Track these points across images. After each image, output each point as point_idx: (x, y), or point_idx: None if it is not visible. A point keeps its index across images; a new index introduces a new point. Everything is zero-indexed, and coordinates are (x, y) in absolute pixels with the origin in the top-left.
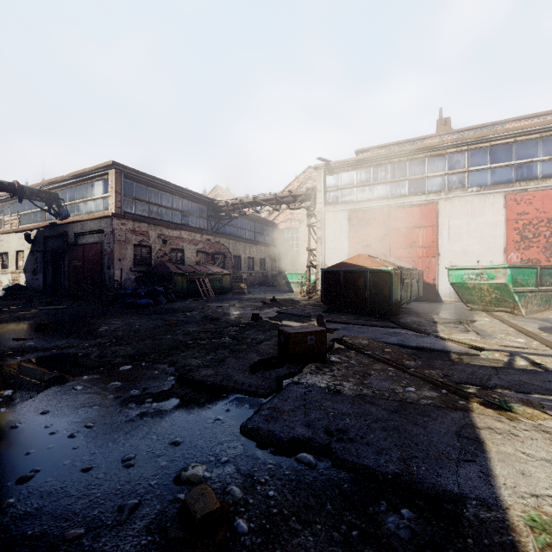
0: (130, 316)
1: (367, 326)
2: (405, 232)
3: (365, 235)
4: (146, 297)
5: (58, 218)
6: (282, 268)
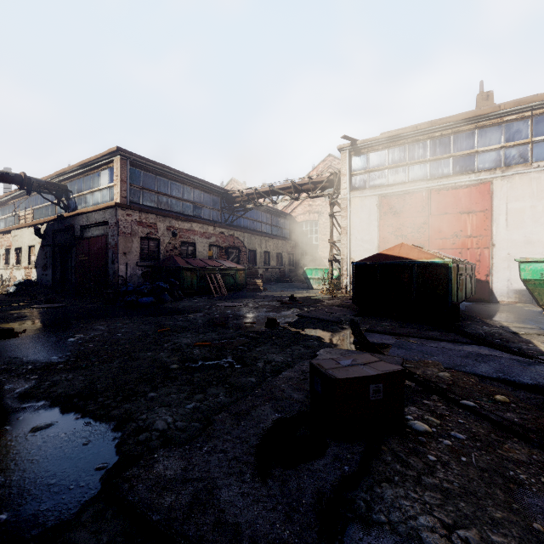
0: (123, 318)
1: (425, 339)
2: (449, 219)
3: (398, 224)
4: (149, 294)
5: (67, 211)
6: (300, 263)
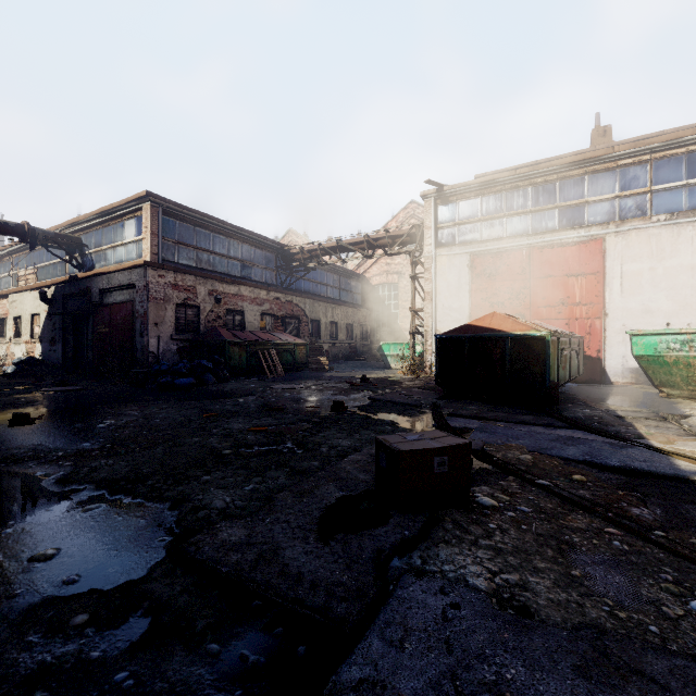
0: (158, 402)
1: (515, 424)
2: (555, 283)
3: (494, 289)
4: (187, 374)
5: (81, 271)
6: (375, 337)
